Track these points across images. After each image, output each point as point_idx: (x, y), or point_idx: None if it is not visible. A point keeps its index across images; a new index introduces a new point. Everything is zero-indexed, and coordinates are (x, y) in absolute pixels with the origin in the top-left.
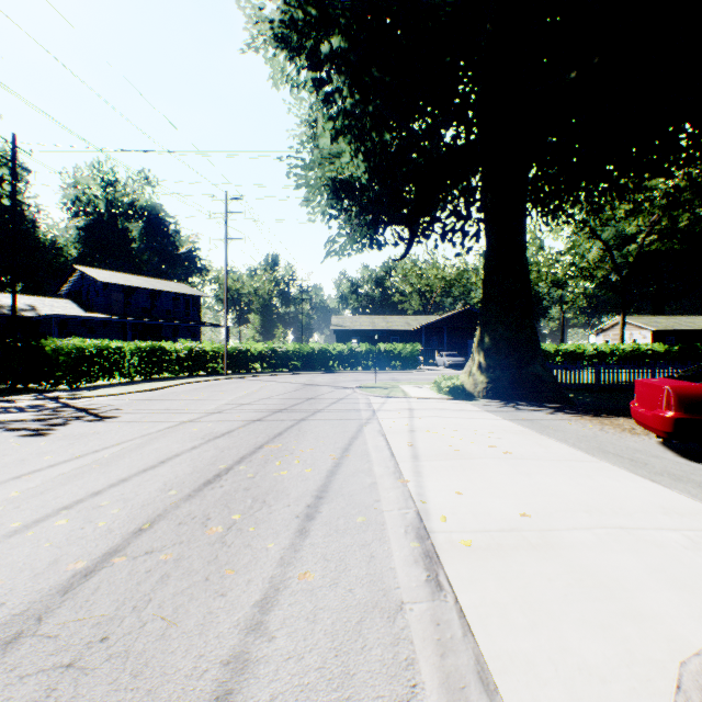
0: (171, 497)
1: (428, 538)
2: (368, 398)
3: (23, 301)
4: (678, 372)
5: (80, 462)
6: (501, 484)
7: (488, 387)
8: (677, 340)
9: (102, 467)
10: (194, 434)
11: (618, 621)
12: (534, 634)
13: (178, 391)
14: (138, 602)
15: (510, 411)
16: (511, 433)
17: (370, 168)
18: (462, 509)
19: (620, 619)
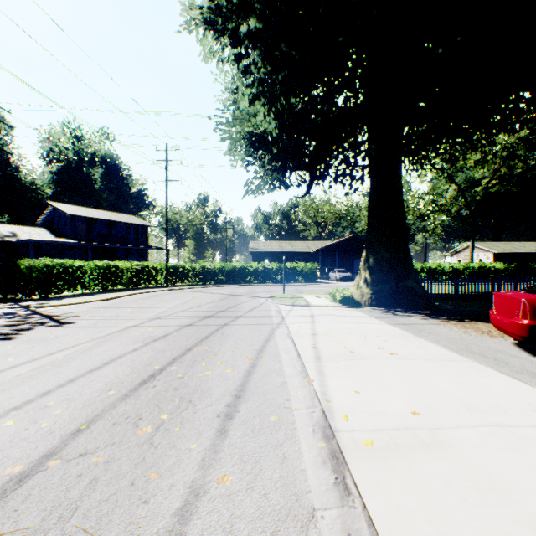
0: (110, 397)
1: (333, 437)
2: (277, 306)
3: (7, 229)
4: (529, 287)
5: (37, 363)
6: (392, 383)
7: (372, 297)
8: (512, 260)
9: (55, 368)
10: (136, 338)
11: (518, 530)
12: None
13: (127, 300)
14: (64, 512)
15: (391, 317)
16: (394, 336)
17: (279, 125)
18: (361, 407)
19: (520, 527)
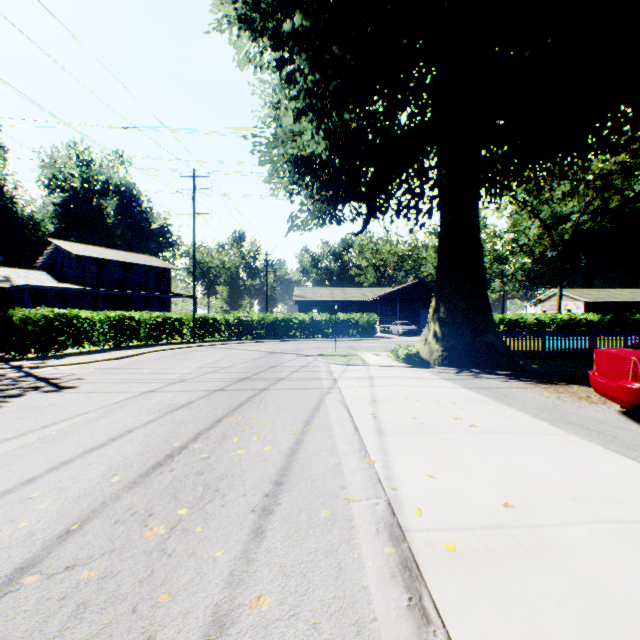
0: (113, 485)
1: (404, 539)
2: (328, 366)
3: None
4: (639, 342)
5: (23, 440)
6: (474, 464)
7: (443, 355)
8: (607, 310)
9: (45, 447)
10: (152, 406)
11: None
12: None
13: (144, 359)
14: None
15: (467, 379)
16: (472, 403)
17: (330, 146)
18: (437, 497)
19: None
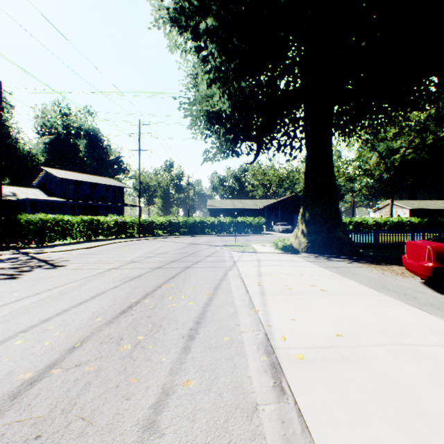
0: (97, 323)
1: (273, 353)
2: (230, 253)
3: (8, 189)
4: (434, 236)
5: (37, 297)
6: (321, 312)
7: (308, 246)
8: (425, 215)
9: (52, 301)
10: (116, 278)
11: (412, 419)
12: (353, 430)
13: (107, 248)
14: (66, 405)
15: (323, 261)
16: (325, 276)
17: (232, 104)
18: (295, 331)
19: (413, 417)
